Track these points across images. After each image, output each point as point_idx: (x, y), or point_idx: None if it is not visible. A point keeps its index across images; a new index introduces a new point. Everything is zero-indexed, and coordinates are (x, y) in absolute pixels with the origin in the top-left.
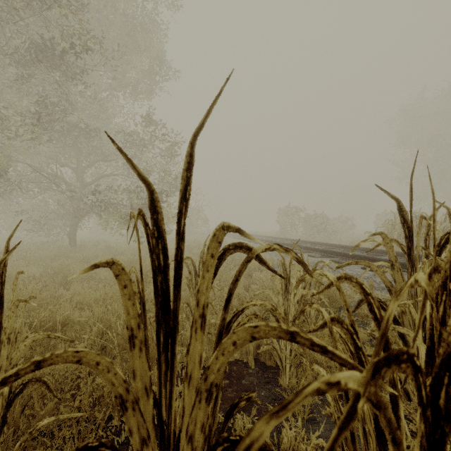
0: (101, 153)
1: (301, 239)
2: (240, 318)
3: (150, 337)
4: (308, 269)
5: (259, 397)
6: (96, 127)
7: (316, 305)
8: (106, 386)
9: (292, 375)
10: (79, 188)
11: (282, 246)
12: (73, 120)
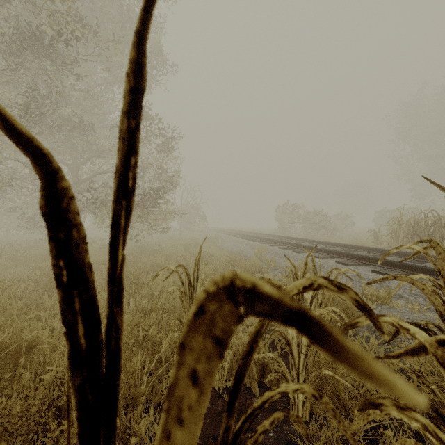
0: (96, 149)
1: (301, 237)
2: (241, 329)
3: (129, 372)
4: (375, 319)
5: (267, 440)
6: (90, 122)
7: (426, 421)
8: (74, 432)
9: (306, 409)
10: (73, 185)
11: (333, 281)
12: (65, 114)
